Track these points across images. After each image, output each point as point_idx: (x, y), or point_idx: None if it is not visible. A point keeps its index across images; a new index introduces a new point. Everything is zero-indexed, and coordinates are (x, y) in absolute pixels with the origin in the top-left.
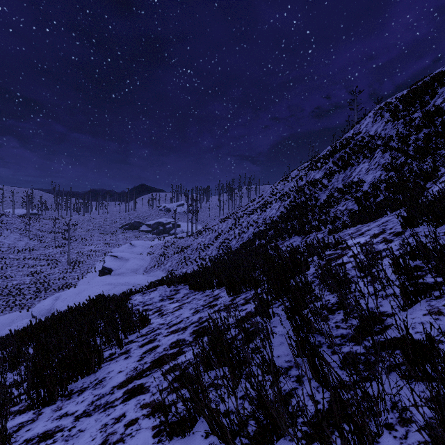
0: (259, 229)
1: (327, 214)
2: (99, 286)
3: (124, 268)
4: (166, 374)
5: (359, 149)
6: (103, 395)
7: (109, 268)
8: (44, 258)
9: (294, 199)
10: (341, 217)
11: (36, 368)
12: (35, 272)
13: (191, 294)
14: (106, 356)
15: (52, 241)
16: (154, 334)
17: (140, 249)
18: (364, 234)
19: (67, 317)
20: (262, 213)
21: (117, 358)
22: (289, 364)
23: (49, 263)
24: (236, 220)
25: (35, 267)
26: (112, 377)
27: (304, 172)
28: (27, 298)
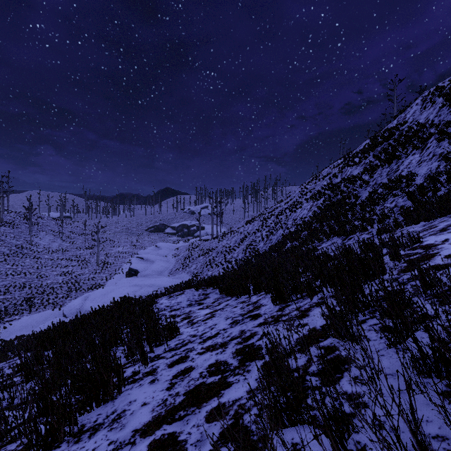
0: (289, 230)
1: (371, 212)
2: (126, 287)
3: (150, 270)
4: (209, 421)
5: (407, 139)
6: (121, 445)
7: (135, 270)
8: (75, 259)
9: (329, 198)
10: (390, 216)
11: (42, 390)
12: (67, 272)
13: (223, 299)
14: (127, 375)
15: (83, 243)
16: (184, 349)
17: (165, 252)
18: (449, 230)
19: (91, 320)
20: (292, 213)
21: (140, 380)
22: (446, 446)
23: (80, 264)
24: (263, 221)
25: (67, 267)
26: (134, 411)
27: (337, 169)
28: (59, 297)
